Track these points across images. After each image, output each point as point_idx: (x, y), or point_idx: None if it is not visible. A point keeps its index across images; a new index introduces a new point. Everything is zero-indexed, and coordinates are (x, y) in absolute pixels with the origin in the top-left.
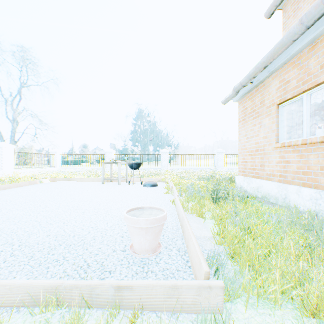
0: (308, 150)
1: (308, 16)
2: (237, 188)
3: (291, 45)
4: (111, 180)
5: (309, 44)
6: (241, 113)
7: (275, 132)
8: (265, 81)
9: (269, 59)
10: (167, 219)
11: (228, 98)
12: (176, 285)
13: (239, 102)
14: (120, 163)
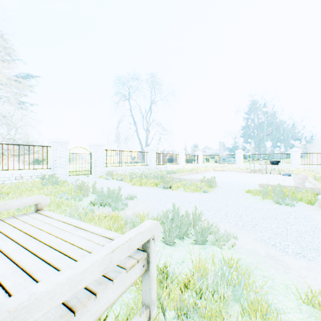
0: None
1: None
2: None
3: None
4: (254, 172)
5: None
6: None
7: None
8: None
9: None
10: (305, 185)
11: None
12: (312, 187)
13: None
14: (262, 160)
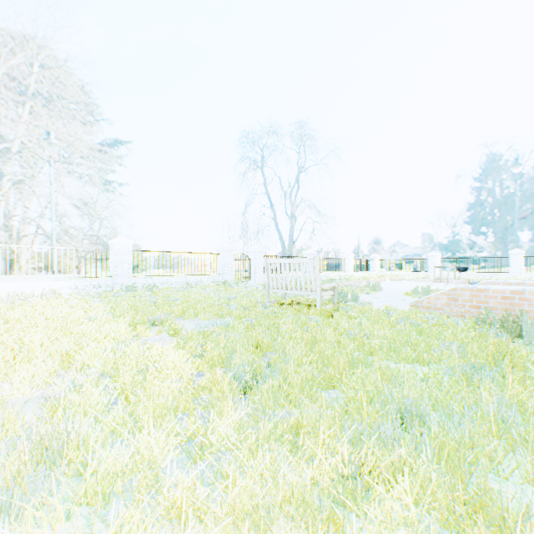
0: None
1: None
2: None
3: None
4: (440, 281)
5: None
6: None
7: None
8: None
9: None
10: None
11: None
12: None
13: None
14: (448, 267)
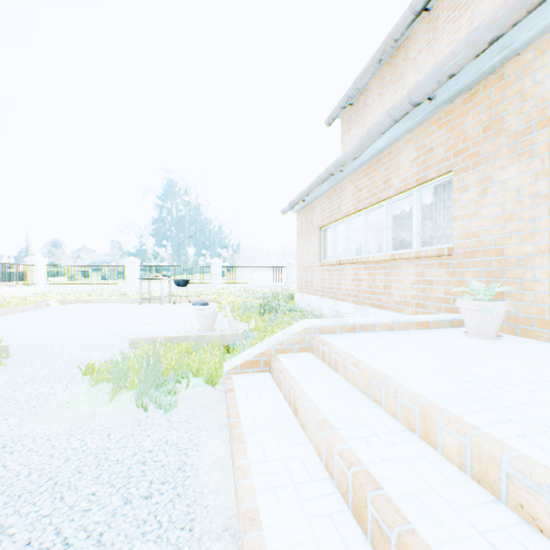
0: (332, 269)
1: (322, 175)
2: (296, 306)
3: (323, 184)
4: (150, 301)
5: (333, 187)
6: (299, 227)
7: (319, 252)
8: (314, 202)
9: (308, 191)
10: (220, 324)
11: (286, 211)
12: (223, 334)
13: (298, 215)
14: (164, 279)
